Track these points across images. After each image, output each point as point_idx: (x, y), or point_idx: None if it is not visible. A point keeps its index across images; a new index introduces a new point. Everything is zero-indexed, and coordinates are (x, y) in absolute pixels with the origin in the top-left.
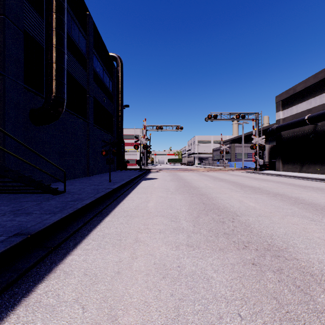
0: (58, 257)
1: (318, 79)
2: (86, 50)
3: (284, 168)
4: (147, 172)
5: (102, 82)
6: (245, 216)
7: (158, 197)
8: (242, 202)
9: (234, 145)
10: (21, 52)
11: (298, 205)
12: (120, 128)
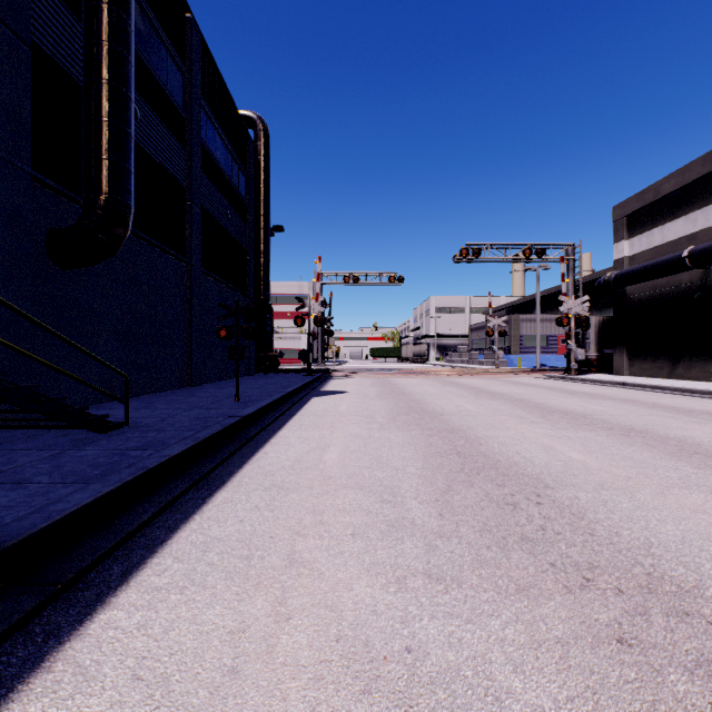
0: (70, 616)
1: None
2: (184, 99)
3: (633, 368)
4: (323, 378)
5: (223, 173)
6: (567, 487)
7: (349, 437)
8: (553, 451)
9: (518, 319)
10: (26, 93)
11: (690, 459)
12: (263, 278)
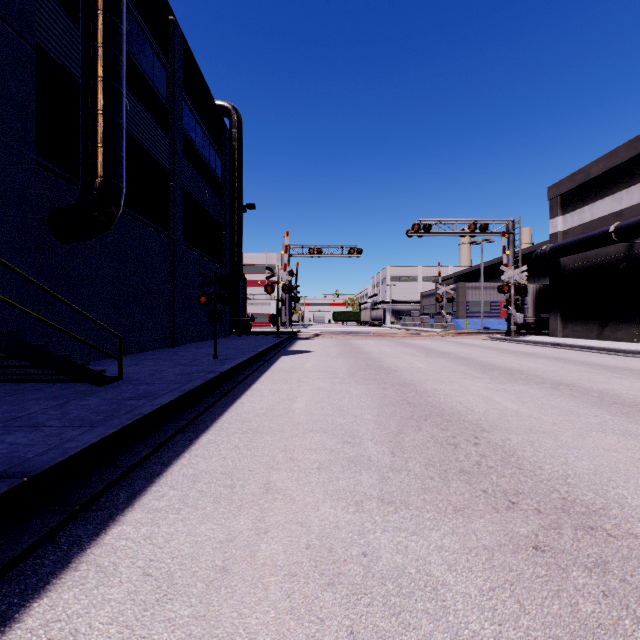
0: (88, 530)
1: (636, 151)
2: (167, 92)
3: (566, 331)
4: (290, 340)
5: (201, 157)
6: (501, 431)
7: (314, 389)
8: (491, 402)
9: (465, 286)
10: (31, 90)
11: (609, 408)
12: (237, 250)
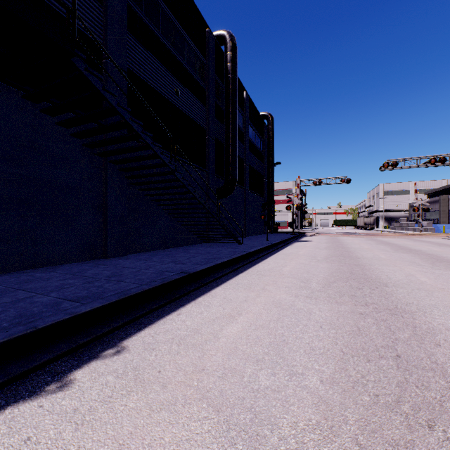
0: (261, 259)
1: None
2: (243, 125)
3: None
4: (300, 236)
5: (255, 146)
6: (364, 259)
7: (307, 250)
8: (376, 255)
9: (447, 198)
10: (214, 153)
11: (425, 259)
12: (271, 188)
